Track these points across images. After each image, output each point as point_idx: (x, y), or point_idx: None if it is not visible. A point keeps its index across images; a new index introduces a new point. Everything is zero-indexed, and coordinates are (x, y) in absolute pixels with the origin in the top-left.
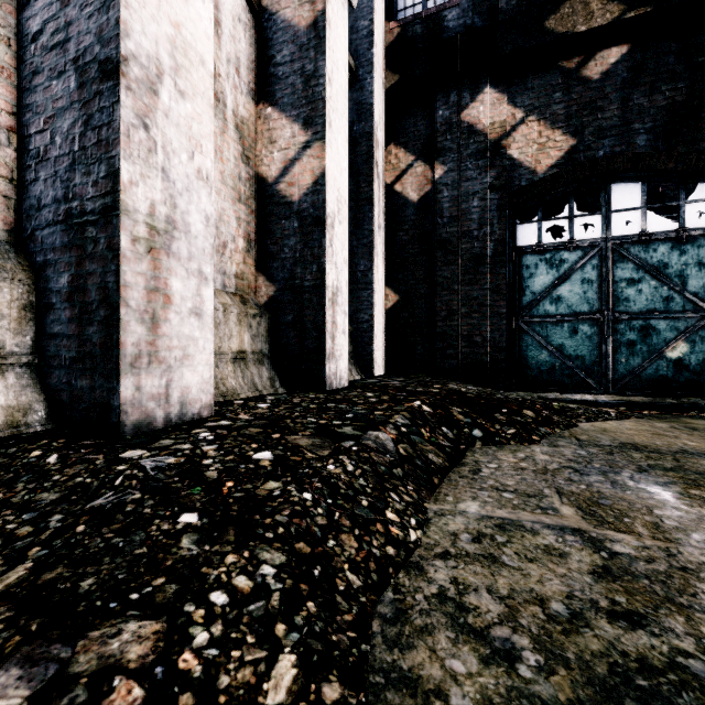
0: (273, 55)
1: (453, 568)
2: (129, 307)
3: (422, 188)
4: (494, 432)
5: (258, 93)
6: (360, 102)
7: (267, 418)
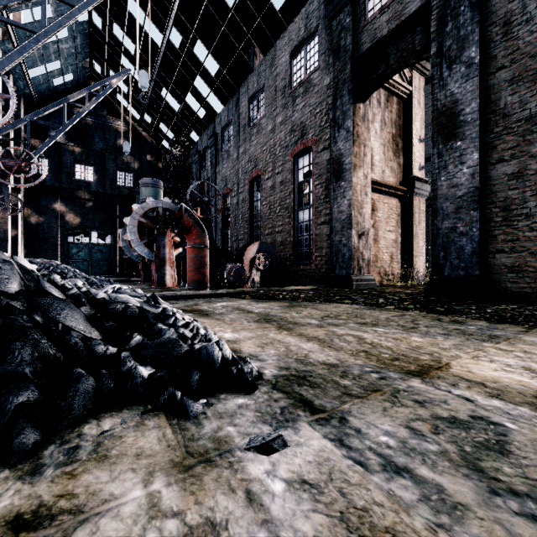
0: None
1: None
2: None
3: (37, 222)
4: None
5: None
6: None
7: None
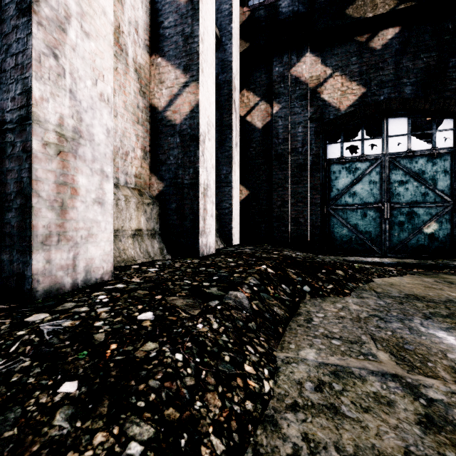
0: (162, 21)
1: (302, 422)
2: (40, 197)
3: (264, 119)
4: (318, 287)
5: (151, 47)
6: (223, 60)
7: (153, 281)
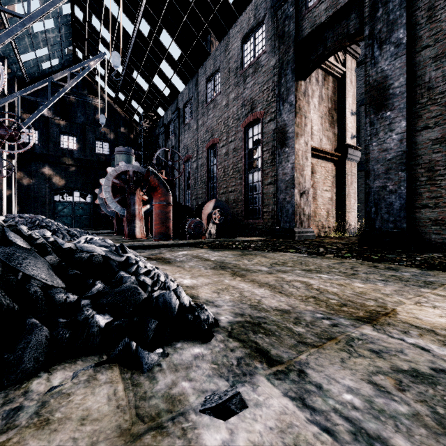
0: None
1: None
2: None
3: (29, 183)
4: None
5: None
6: None
7: None
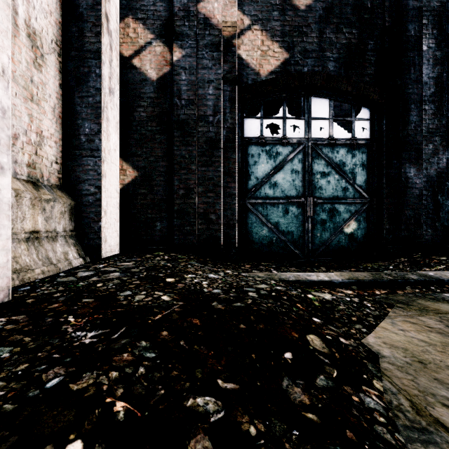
0: None
1: None
2: None
3: (161, 68)
4: None
5: None
6: None
7: None
